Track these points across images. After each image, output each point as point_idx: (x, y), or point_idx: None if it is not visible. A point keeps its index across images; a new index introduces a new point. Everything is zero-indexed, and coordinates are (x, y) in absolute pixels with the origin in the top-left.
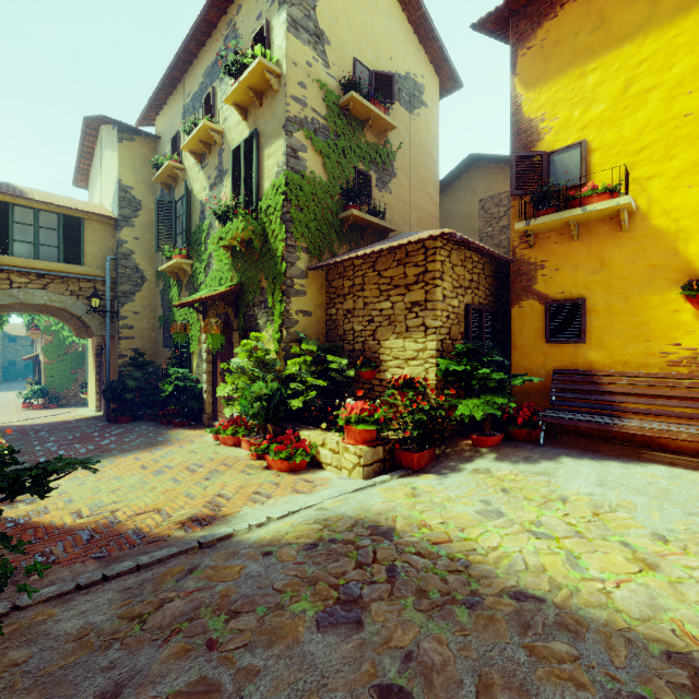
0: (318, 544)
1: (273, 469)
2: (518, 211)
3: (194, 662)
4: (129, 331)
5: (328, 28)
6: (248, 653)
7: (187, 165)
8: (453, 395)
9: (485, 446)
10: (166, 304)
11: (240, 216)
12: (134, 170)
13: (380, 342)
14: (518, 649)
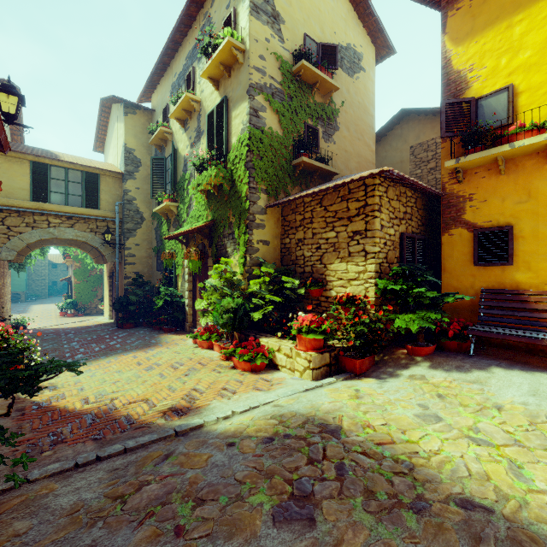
0: (274, 438)
1: (238, 368)
2: (447, 151)
3: None
4: (132, 258)
5: (283, 11)
6: (210, 544)
7: (174, 130)
8: (390, 311)
9: (419, 355)
10: (159, 237)
11: (213, 166)
12: (136, 136)
13: (326, 265)
14: None
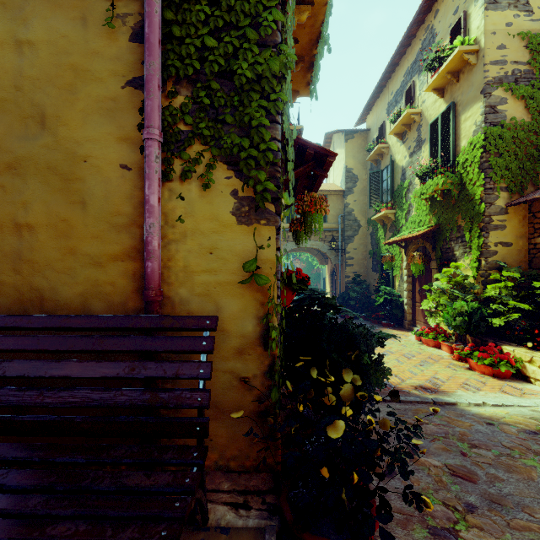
0: (538, 433)
1: (476, 371)
2: None
3: (455, 457)
4: (351, 261)
5: None
6: (492, 468)
7: (390, 143)
8: None
9: None
10: (374, 241)
11: (440, 174)
12: (354, 157)
13: None
14: None
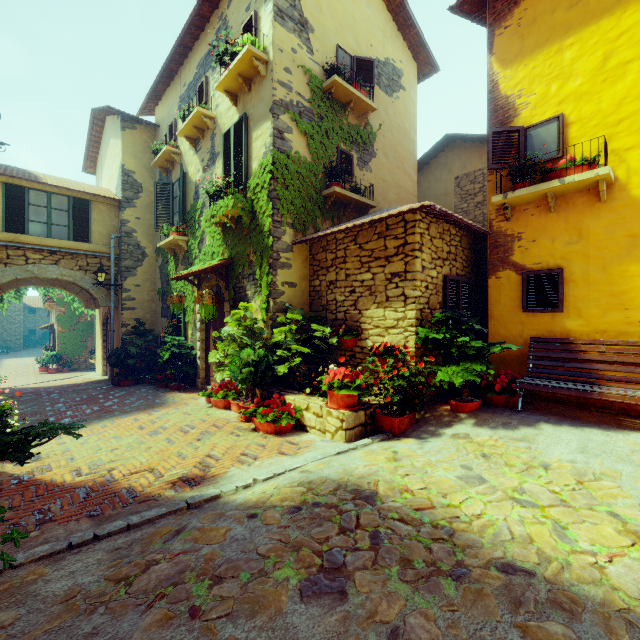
0: (302, 507)
1: (260, 431)
2: (495, 185)
3: (176, 631)
4: (131, 302)
5: (312, 17)
6: (230, 624)
7: (183, 150)
8: (432, 362)
9: (464, 411)
10: (164, 277)
11: (230, 195)
12: (136, 156)
13: (361, 311)
14: (510, 628)
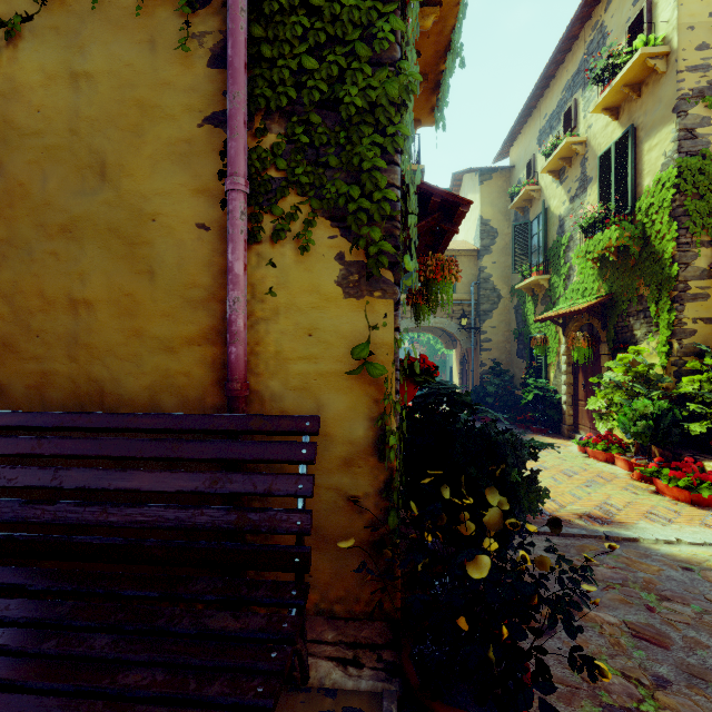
0: None
1: (665, 495)
2: None
3: (638, 612)
4: (488, 344)
5: None
6: (691, 630)
7: (542, 185)
8: None
9: None
10: (520, 318)
11: (613, 225)
12: (492, 204)
13: None
14: None
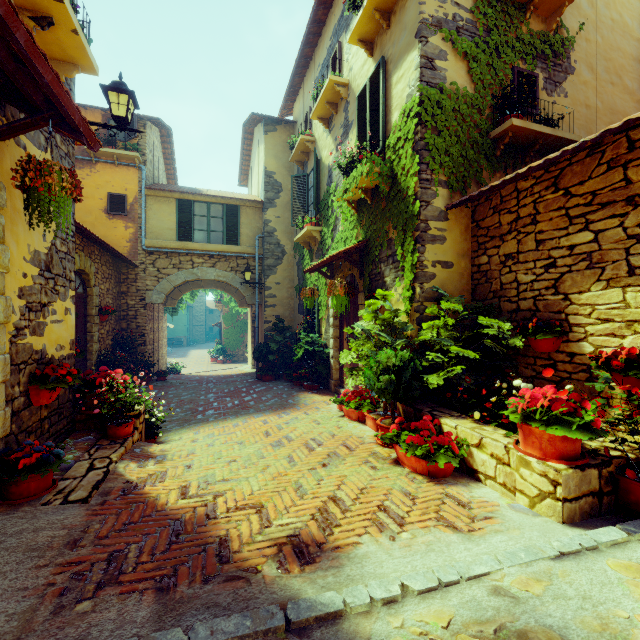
0: None
1: (405, 465)
2: None
3: None
4: (272, 300)
5: None
6: None
7: (317, 136)
8: None
9: None
10: (301, 273)
11: (365, 159)
12: (276, 157)
13: (569, 296)
14: None
